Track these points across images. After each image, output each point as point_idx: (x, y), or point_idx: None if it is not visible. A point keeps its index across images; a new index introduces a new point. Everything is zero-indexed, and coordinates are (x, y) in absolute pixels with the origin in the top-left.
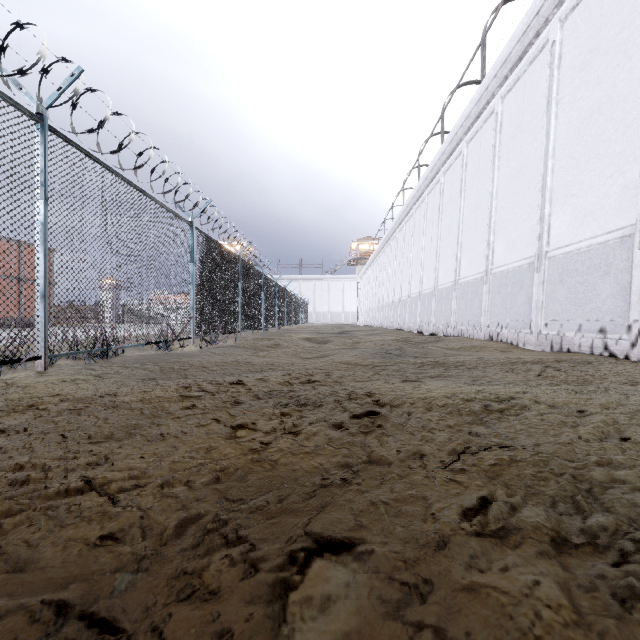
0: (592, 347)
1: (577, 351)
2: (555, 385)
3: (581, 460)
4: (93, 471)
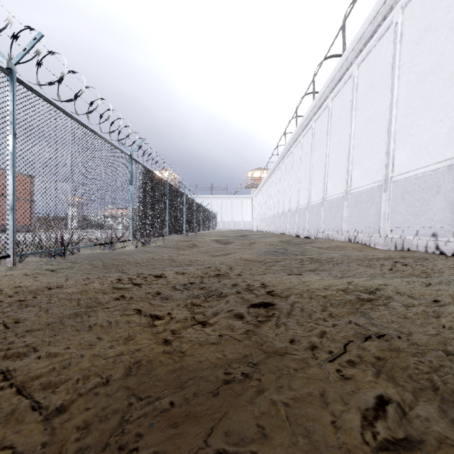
0: (426, 247)
1: (415, 250)
2: (406, 277)
3: (453, 351)
4: (19, 364)
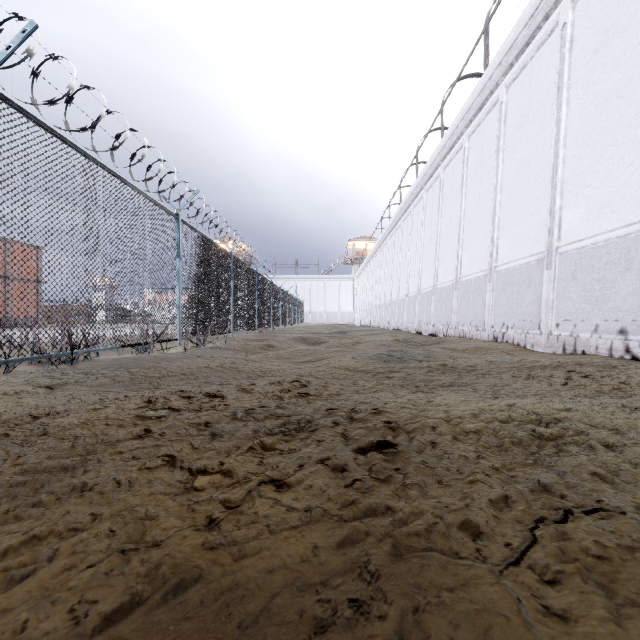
0: (611, 349)
1: (593, 353)
2: (594, 397)
3: None
4: None
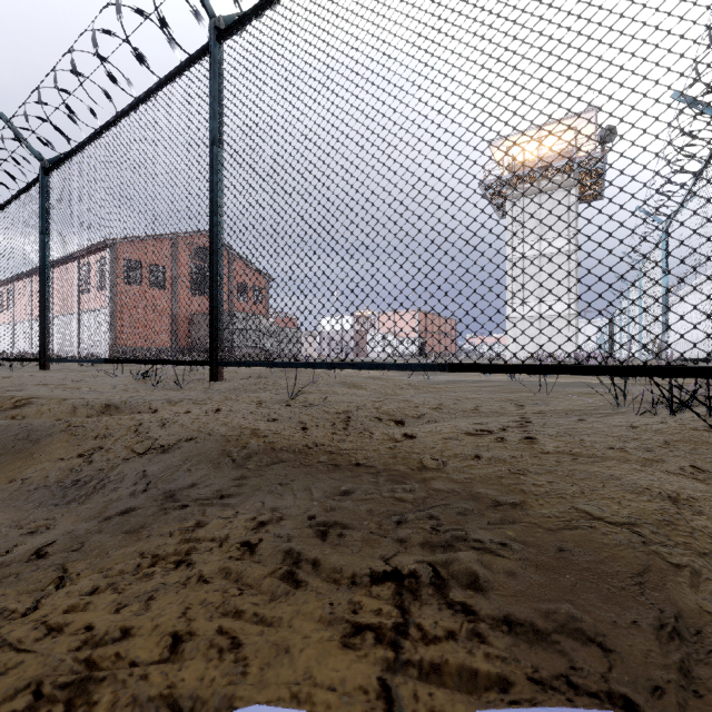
0: None
1: None
2: None
3: None
4: None
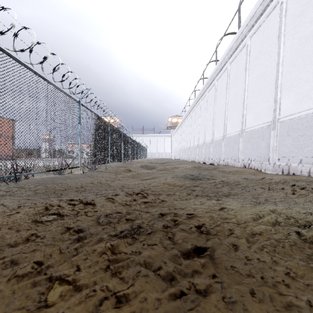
0: (309, 172)
1: (299, 174)
2: None
3: None
4: None
